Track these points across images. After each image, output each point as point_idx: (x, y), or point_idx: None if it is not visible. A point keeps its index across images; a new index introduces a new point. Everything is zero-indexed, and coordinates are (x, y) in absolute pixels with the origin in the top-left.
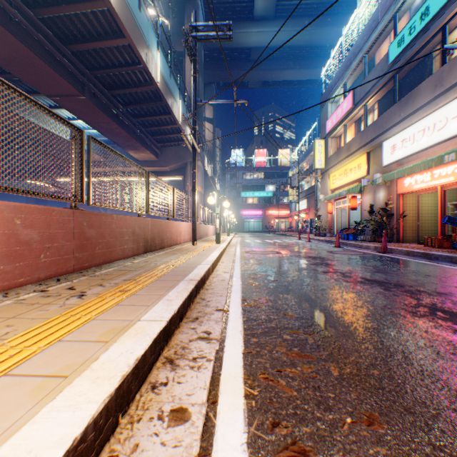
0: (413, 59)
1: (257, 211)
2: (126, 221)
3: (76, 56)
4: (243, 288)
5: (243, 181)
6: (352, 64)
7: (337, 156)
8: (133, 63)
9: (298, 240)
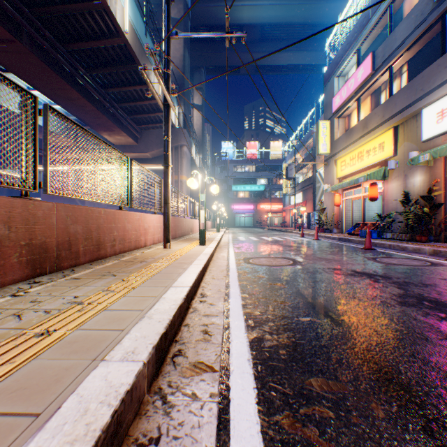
0: None
1: (248, 205)
2: None
3: None
4: None
5: (234, 174)
6: (371, 20)
7: (348, 137)
8: None
9: (302, 237)
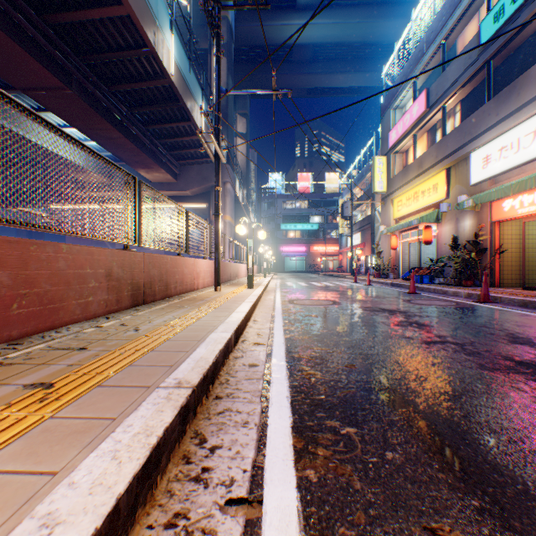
0: (516, 37)
1: (300, 246)
2: (91, 255)
3: (58, 33)
4: (294, 390)
5: (283, 211)
6: (425, 55)
7: (404, 176)
8: (136, 45)
9: (354, 283)
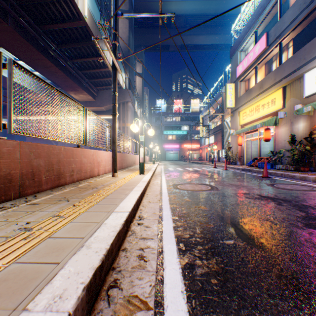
0: None
1: (175, 145)
2: None
3: None
4: None
5: (165, 123)
6: (265, 9)
7: (248, 95)
8: None
9: (214, 168)
